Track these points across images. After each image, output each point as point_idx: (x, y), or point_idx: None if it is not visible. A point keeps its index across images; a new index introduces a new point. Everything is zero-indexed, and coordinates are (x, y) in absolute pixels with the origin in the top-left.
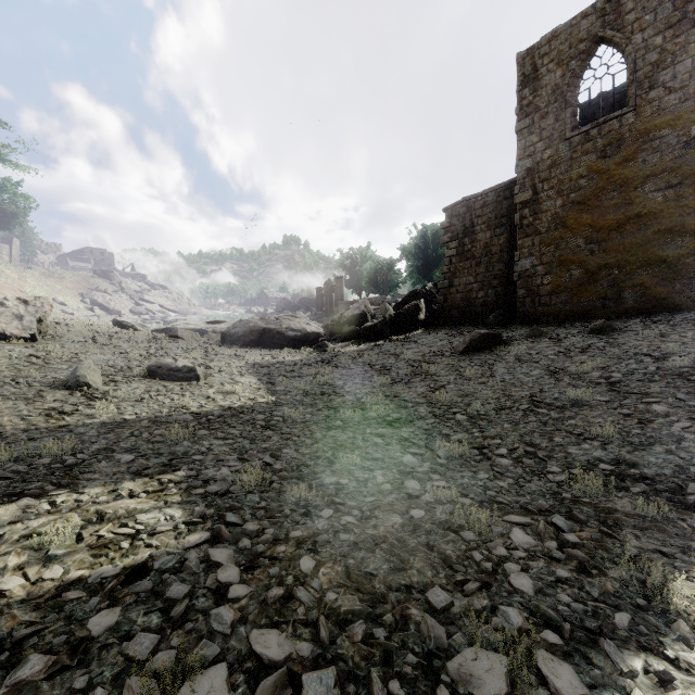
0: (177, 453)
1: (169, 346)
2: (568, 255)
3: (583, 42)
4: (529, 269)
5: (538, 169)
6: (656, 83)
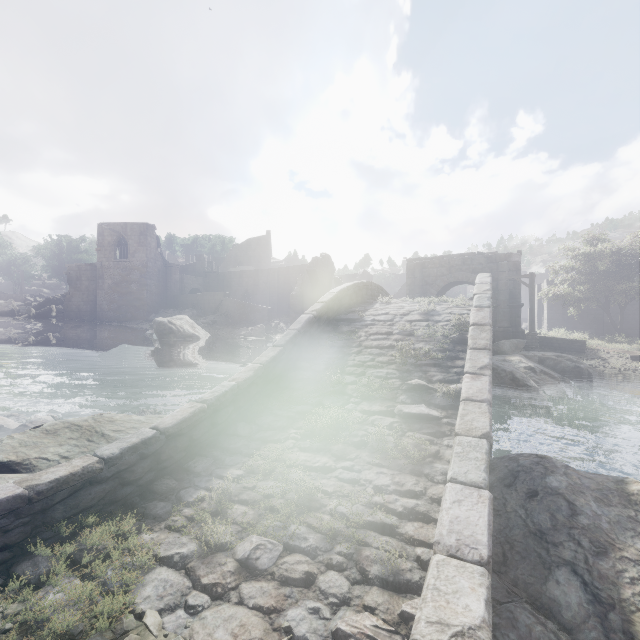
0: None
1: None
2: (113, 300)
3: (118, 233)
4: (101, 302)
5: (104, 268)
6: (135, 256)
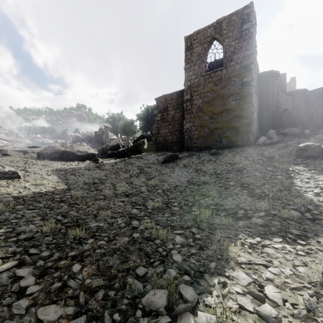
0: (0, 219)
1: (1, 160)
2: (203, 123)
3: (209, 38)
4: (189, 128)
5: (192, 86)
6: (233, 59)
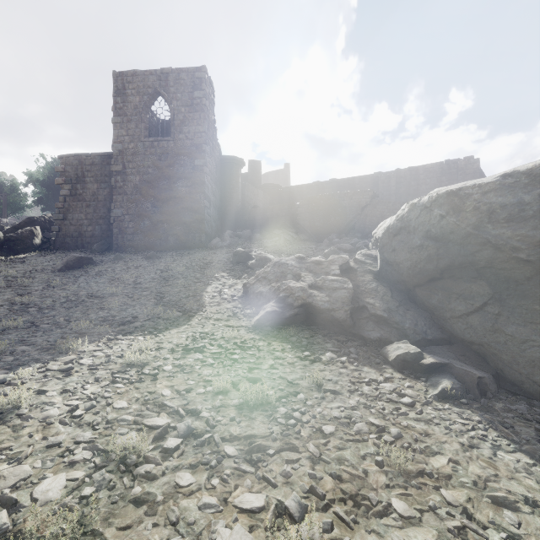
0: None
1: None
2: (143, 212)
3: (151, 89)
4: (121, 216)
5: (126, 153)
6: (182, 131)
